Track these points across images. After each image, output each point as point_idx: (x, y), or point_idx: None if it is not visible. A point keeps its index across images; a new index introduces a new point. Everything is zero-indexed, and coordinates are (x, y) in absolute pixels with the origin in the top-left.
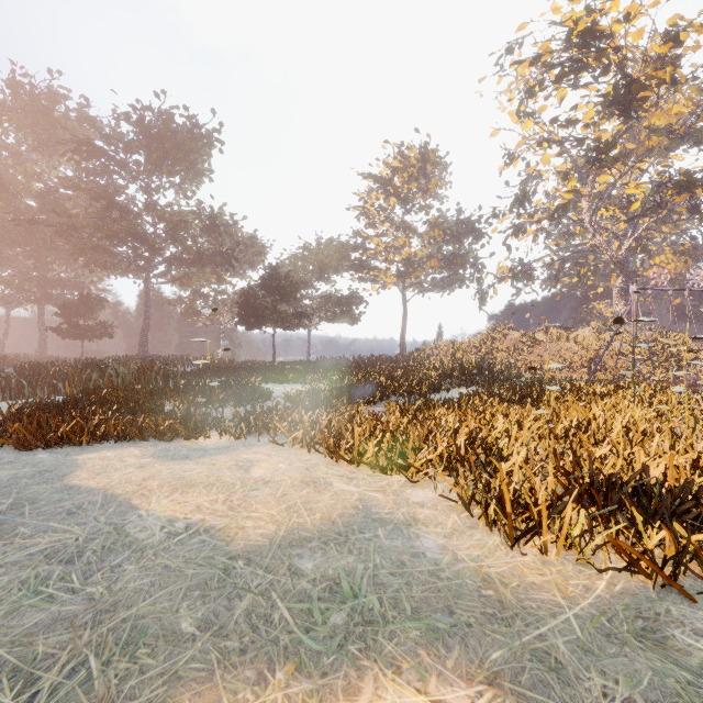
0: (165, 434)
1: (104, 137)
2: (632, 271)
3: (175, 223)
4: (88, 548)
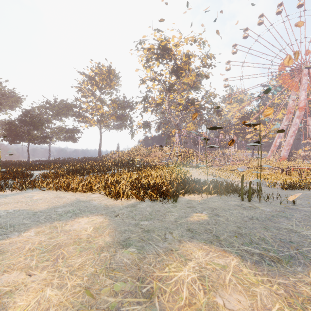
0: None
1: None
2: (180, 128)
3: None
4: None
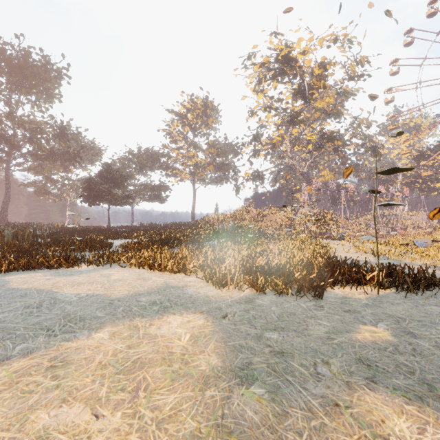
0: (53, 266)
1: None
2: (309, 179)
3: (32, 129)
4: (43, 304)
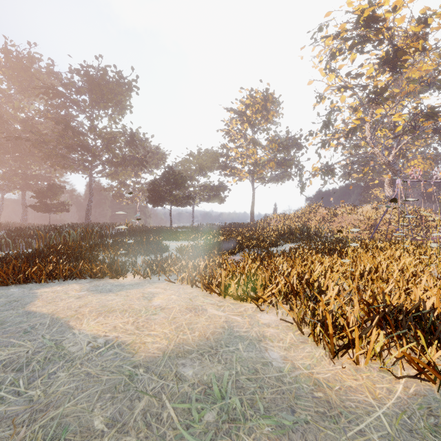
0: (97, 275)
1: (63, 85)
2: (397, 170)
3: (108, 139)
4: (34, 359)
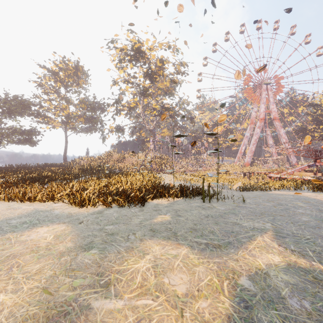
0: None
1: None
2: (155, 134)
3: None
4: None
